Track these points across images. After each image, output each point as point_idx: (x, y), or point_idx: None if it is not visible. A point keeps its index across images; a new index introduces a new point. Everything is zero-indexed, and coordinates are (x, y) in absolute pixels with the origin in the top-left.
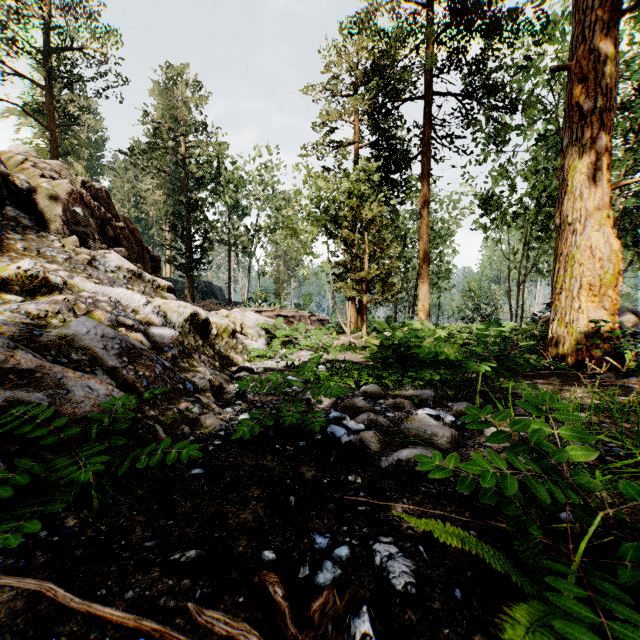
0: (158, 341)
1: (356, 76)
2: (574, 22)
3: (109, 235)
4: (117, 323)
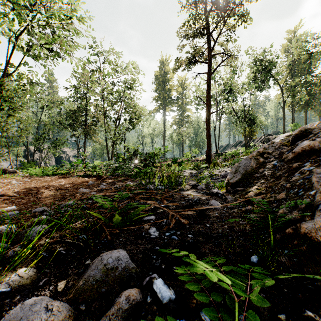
0: None
1: None
2: None
3: None
4: None
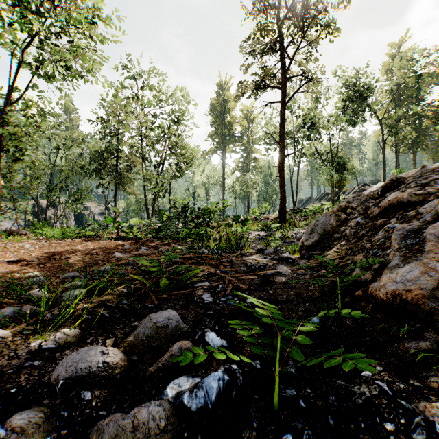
0: None
1: None
2: None
3: None
4: None
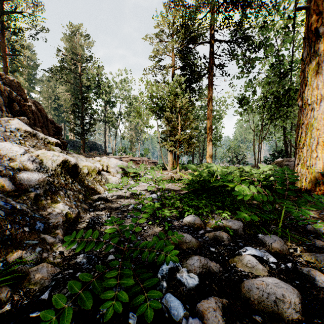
0: (24, 183)
1: (173, 31)
2: None
3: (17, 109)
4: None
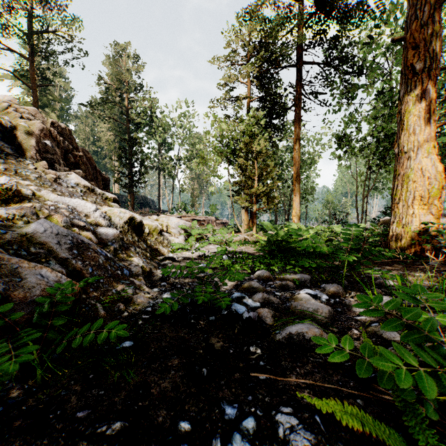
0: (103, 238)
1: (248, 50)
2: (408, 6)
3: (71, 161)
4: (72, 224)
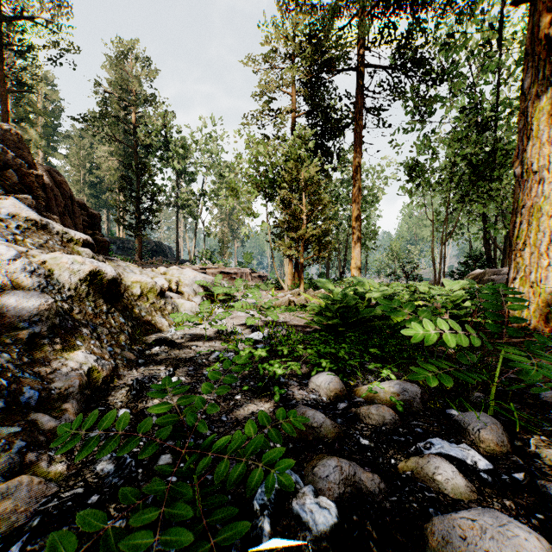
0: (9, 313)
1: (293, 49)
2: None
3: (14, 181)
4: None
